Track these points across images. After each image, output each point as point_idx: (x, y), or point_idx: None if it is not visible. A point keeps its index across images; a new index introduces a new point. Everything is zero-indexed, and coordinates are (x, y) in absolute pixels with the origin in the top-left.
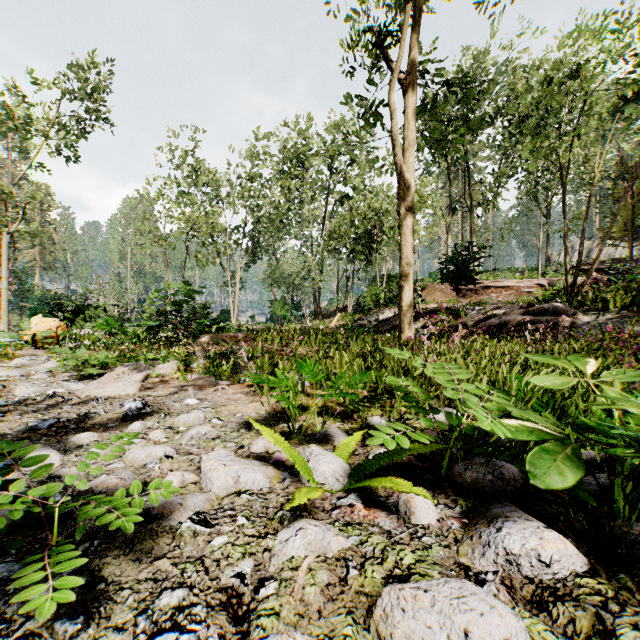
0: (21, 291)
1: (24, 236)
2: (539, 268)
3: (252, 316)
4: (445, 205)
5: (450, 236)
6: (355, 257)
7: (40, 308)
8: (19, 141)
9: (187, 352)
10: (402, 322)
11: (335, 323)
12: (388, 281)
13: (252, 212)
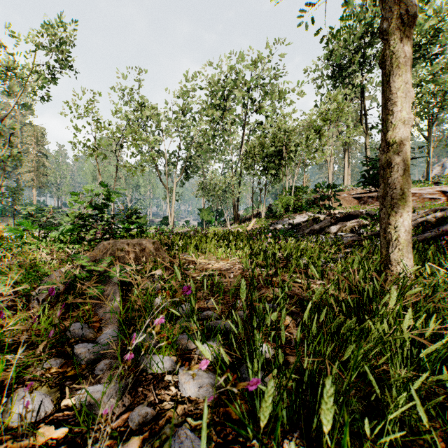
0: (14, 202)
1: (25, 163)
2: (429, 179)
3: (187, 221)
4: (334, 135)
5: (346, 154)
6: (267, 172)
7: (29, 215)
8: (25, 97)
9: (46, 271)
10: (392, 228)
11: (251, 226)
12: (295, 191)
13: (185, 140)
